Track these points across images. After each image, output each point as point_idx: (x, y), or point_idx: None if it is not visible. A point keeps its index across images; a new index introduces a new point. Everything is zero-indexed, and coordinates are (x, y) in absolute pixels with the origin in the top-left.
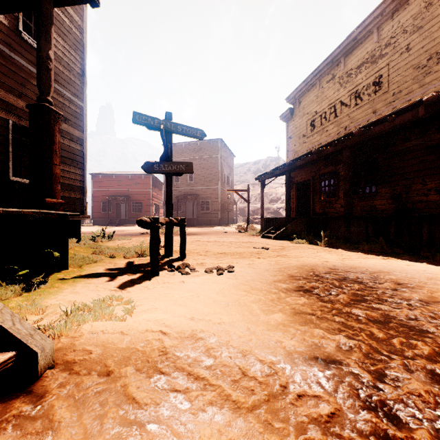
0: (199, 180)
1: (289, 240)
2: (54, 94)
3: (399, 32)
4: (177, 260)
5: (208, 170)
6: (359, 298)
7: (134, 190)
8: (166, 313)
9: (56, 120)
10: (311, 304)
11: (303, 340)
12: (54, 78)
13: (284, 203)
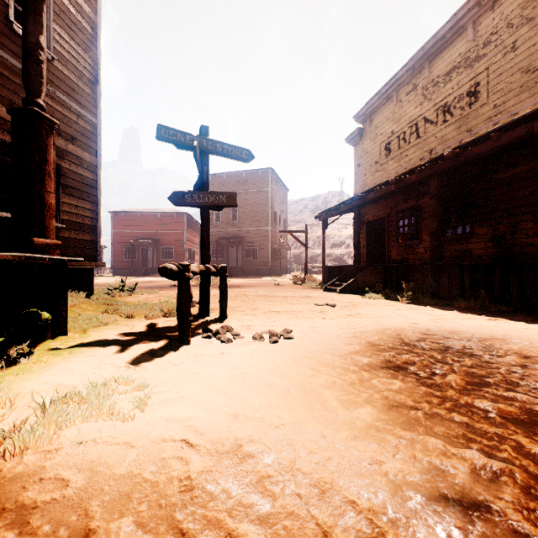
0: (244, 219)
1: (359, 295)
2: (57, 106)
3: (503, 27)
4: (215, 321)
5: (256, 207)
6: (478, 379)
7: (164, 231)
8: (196, 407)
9: (50, 131)
10: (410, 391)
11: (413, 459)
12: (57, 85)
13: (349, 248)
